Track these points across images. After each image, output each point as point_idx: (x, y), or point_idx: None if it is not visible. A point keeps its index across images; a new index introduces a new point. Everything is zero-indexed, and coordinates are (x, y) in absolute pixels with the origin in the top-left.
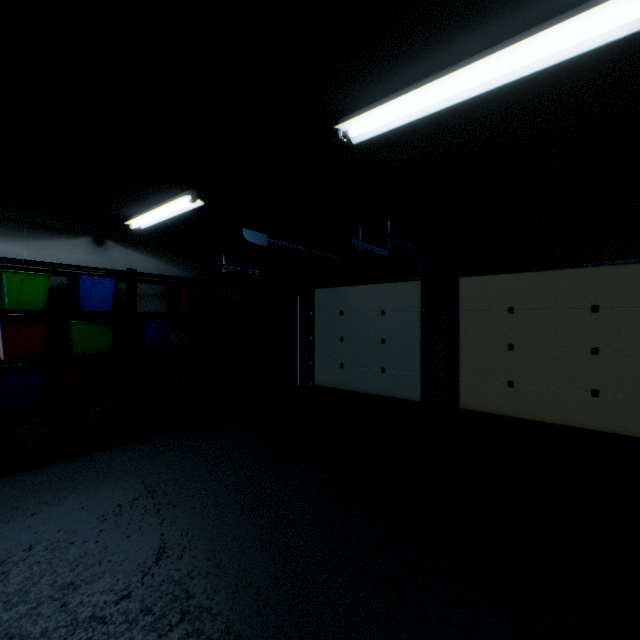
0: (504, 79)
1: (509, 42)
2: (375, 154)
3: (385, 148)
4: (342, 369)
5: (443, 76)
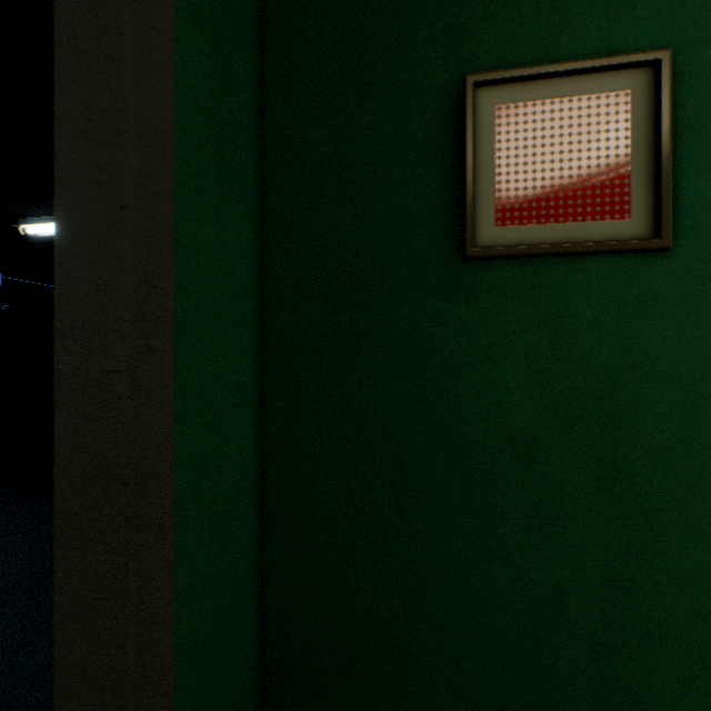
0: None
1: None
2: None
3: None
4: None
5: None
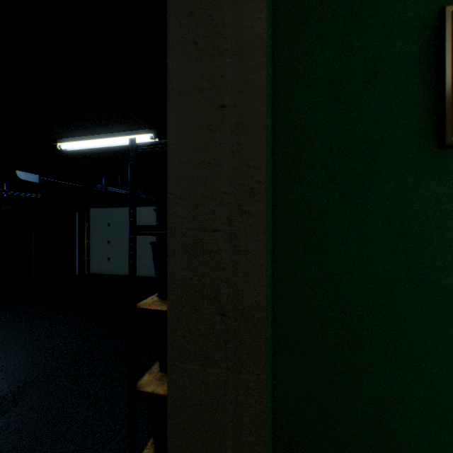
0: (122, 144)
1: (118, 134)
2: (88, 152)
3: (92, 151)
4: (109, 261)
5: (98, 137)
